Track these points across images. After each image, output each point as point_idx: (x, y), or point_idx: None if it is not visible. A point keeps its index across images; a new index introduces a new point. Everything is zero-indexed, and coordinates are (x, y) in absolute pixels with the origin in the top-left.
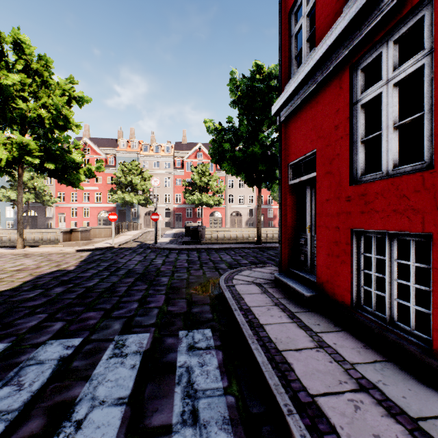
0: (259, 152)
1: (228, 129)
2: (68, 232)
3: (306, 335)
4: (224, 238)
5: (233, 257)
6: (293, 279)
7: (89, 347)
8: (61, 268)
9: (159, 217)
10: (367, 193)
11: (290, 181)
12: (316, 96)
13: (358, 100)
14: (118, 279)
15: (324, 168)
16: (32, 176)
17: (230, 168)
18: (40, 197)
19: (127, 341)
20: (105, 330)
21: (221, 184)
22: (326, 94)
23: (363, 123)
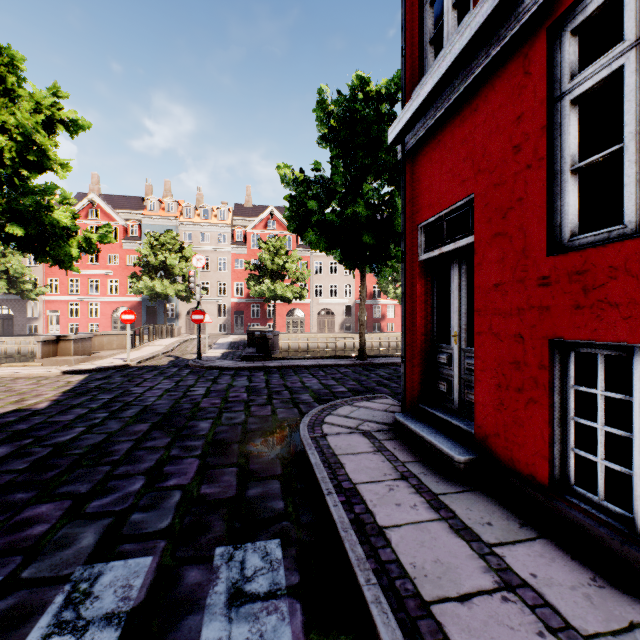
0: (363, 214)
1: (315, 181)
2: (52, 341)
3: (473, 552)
4: (309, 349)
5: (322, 382)
6: (429, 425)
7: (7, 605)
8: (23, 406)
9: (204, 317)
10: (589, 268)
11: (421, 255)
12: (473, 98)
13: (566, 91)
14: (121, 426)
15: (489, 226)
16: (3, 253)
17: (318, 240)
18: (17, 285)
19: (99, 581)
20: (58, 551)
21: (304, 268)
22: (495, 91)
23: (575, 135)
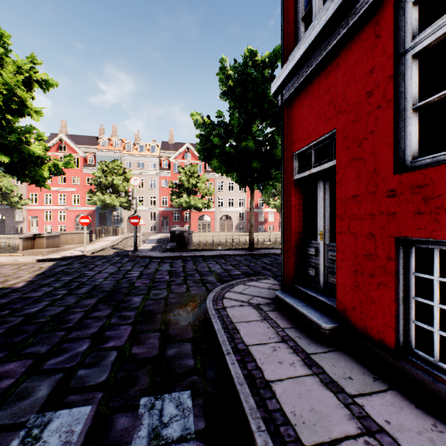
0: (252, 147)
1: (218, 124)
2: (31, 238)
3: (339, 402)
4: (214, 243)
5: (223, 267)
6: (301, 300)
7: None
8: (5, 285)
9: (139, 220)
10: (428, 183)
11: (295, 175)
12: (335, 58)
13: (409, 48)
14: (75, 301)
15: (348, 153)
16: None
17: (220, 166)
18: (7, 198)
19: (48, 427)
20: (18, 401)
21: (210, 186)
22: (352, 52)
23: (416, 82)
